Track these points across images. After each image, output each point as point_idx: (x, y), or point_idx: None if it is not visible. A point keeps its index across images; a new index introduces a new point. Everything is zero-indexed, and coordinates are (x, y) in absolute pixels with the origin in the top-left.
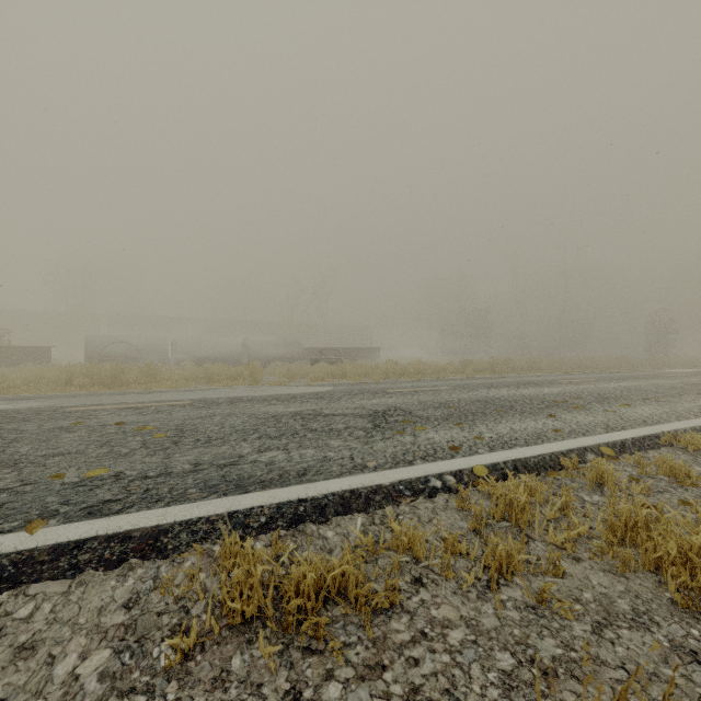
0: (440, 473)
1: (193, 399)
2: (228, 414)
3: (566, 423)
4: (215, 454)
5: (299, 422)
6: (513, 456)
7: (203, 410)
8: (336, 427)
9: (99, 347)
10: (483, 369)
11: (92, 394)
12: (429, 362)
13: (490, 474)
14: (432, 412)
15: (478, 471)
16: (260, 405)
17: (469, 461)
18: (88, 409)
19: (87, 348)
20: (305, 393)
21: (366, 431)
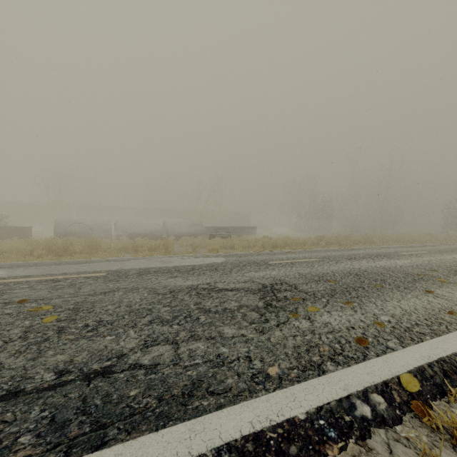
0: (364, 390)
1: (110, 270)
2: (131, 288)
3: (449, 300)
4: (93, 350)
5: (194, 299)
6: (433, 354)
7: (111, 283)
8: (229, 306)
9: (63, 227)
10: (332, 242)
11: (36, 264)
12: (292, 236)
13: (421, 387)
14: (315, 286)
15: (407, 383)
16: (162, 278)
17: (388, 365)
18: (13, 281)
19: (55, 227)
20: (202, 265)
21: (259, 311)
